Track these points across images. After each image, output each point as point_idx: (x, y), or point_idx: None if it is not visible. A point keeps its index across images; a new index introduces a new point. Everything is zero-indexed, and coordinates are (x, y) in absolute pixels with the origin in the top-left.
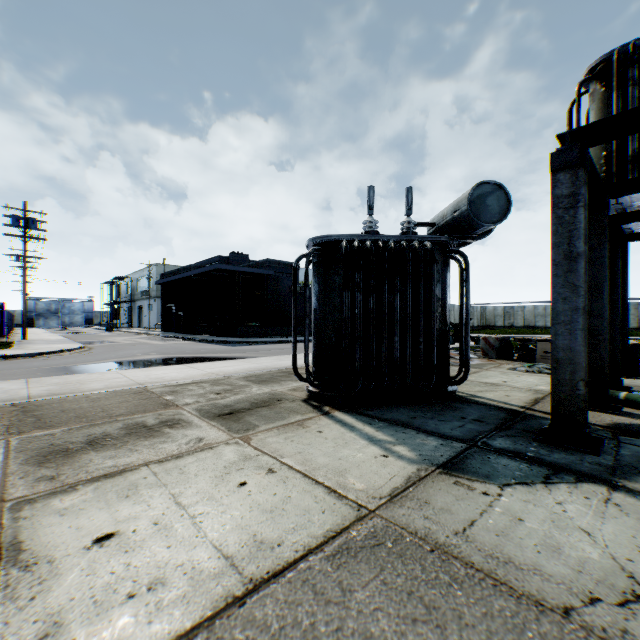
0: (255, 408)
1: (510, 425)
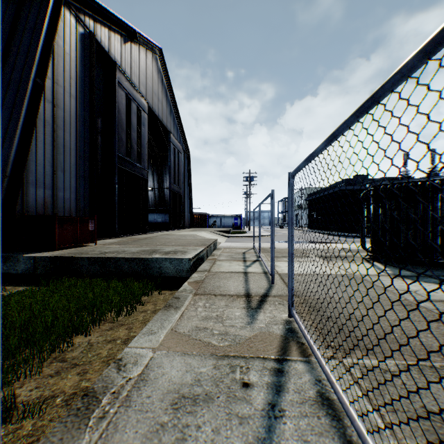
0: (338, 257)
1: None
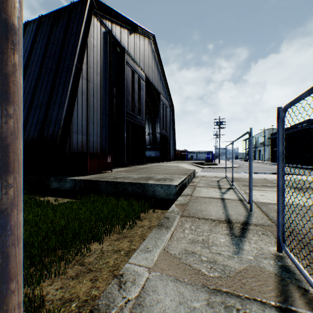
0: (310, 189)
1: None
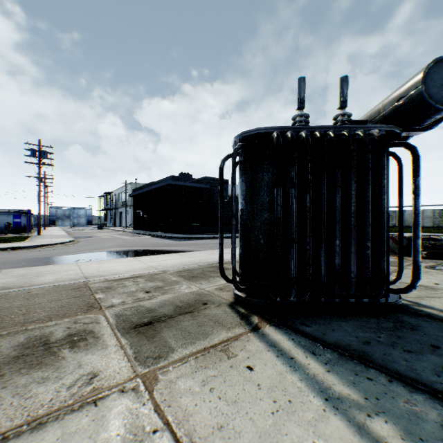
0: (177, 315)
1: None
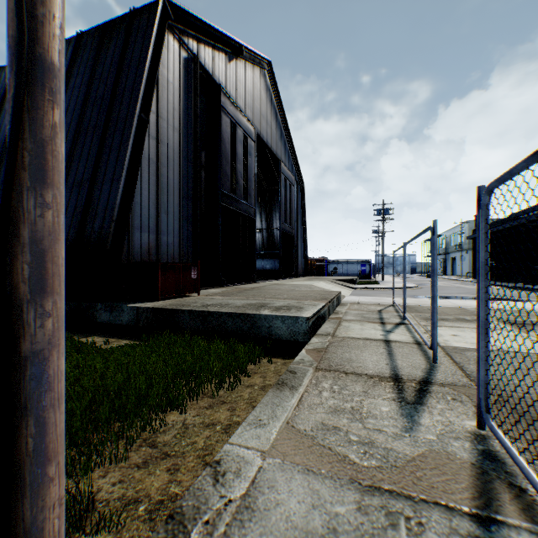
0: None
1: None
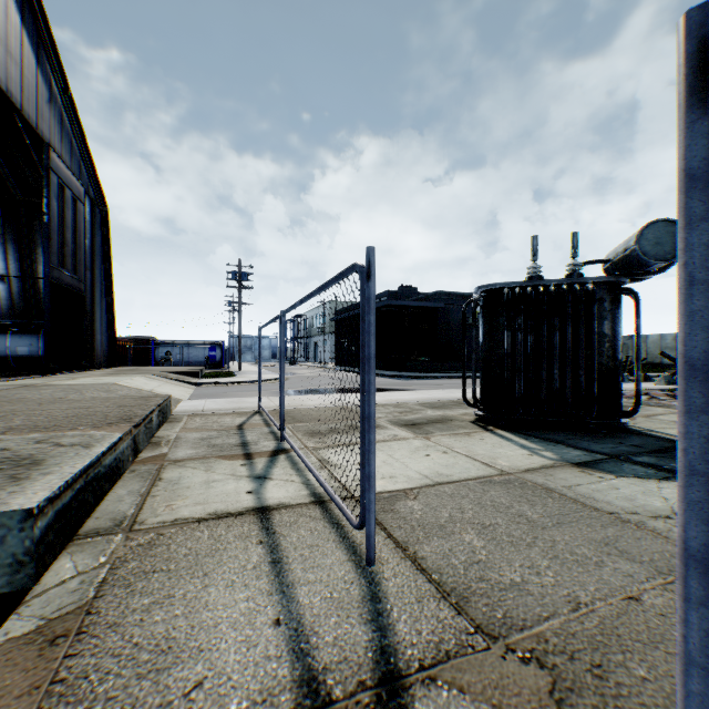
0: (431, 423)
1: (667, 451)
